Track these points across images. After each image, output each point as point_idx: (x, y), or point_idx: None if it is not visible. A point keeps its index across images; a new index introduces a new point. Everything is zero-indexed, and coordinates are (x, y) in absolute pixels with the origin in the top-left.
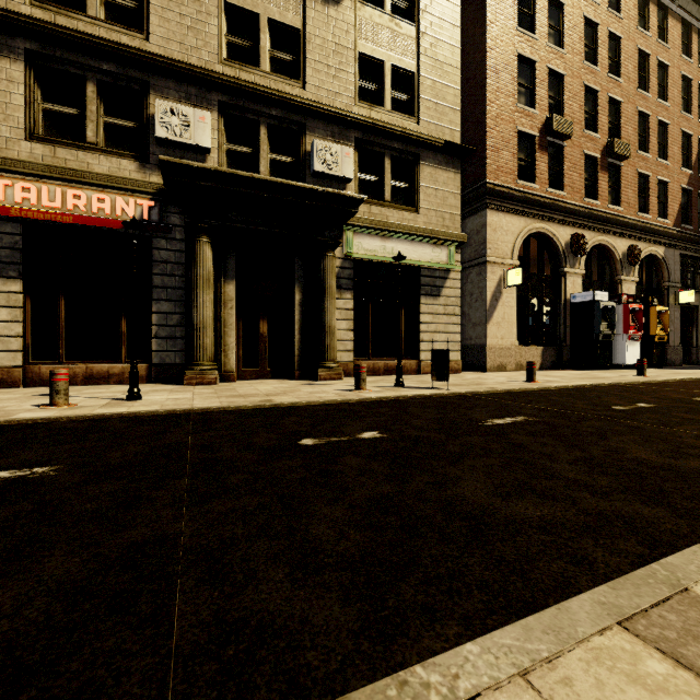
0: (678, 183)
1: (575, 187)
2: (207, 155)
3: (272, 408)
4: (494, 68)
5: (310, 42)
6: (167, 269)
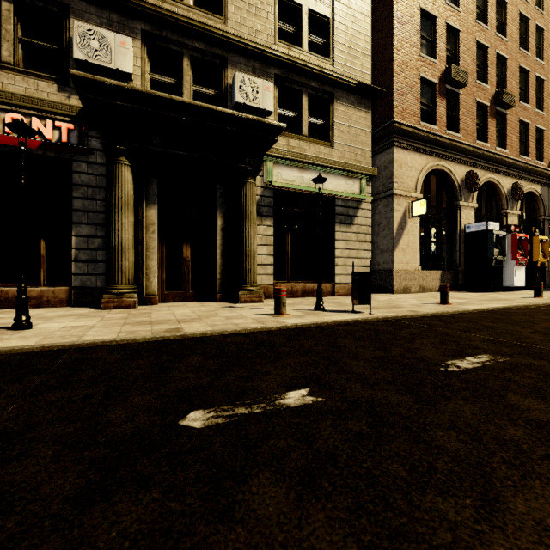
0: None
1: (469, 130)
2: (129, 82)
3: (177, 340)
4: (400, 19)
5: None
6: (88, 193)
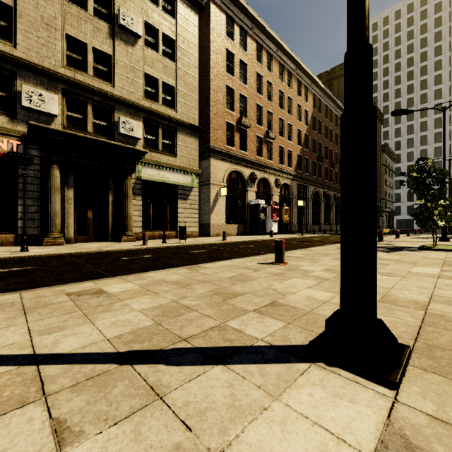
0: (296, 152)
1: (252, 150)
2: (54, 118)
3: (104, 252)
4: (215, 90)
5: (117, 63)
6: (29, 180)
